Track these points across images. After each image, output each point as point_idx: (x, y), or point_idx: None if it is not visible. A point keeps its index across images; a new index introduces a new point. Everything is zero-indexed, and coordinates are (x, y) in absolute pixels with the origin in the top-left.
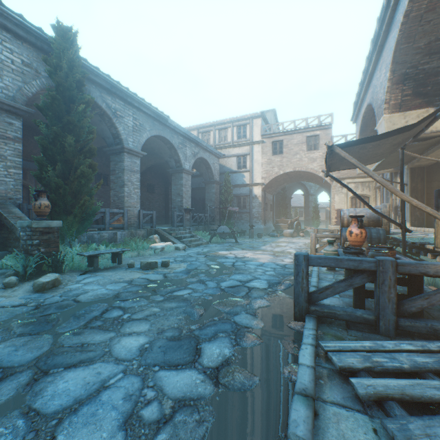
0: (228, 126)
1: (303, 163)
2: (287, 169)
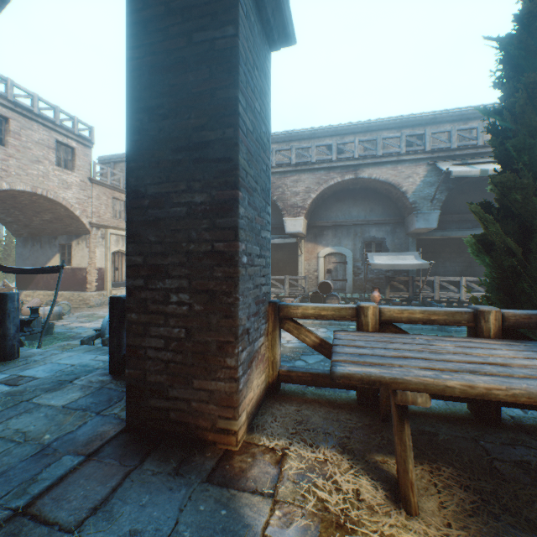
0: None
1: (52, 185)
2: (21, 184)
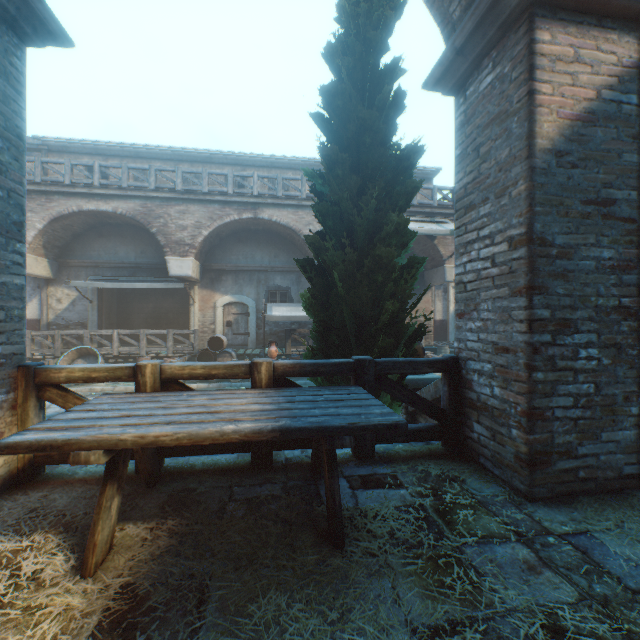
0: None
1: None
2: None
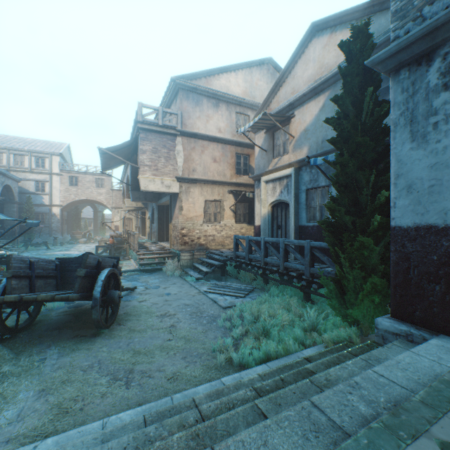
0: (26, 154)
1: (94, 195)
2: (82, 197)
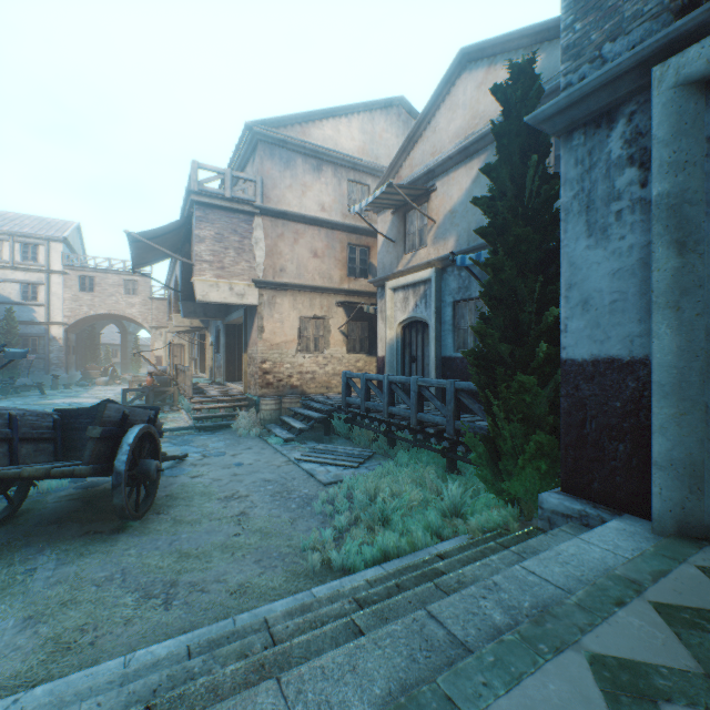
0: (6, 239)
1: (121, 307)
2: (102, 310)
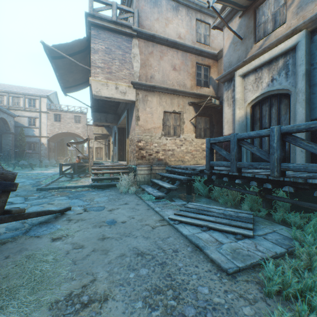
0: (21, 97)
1: (73, 129)
2: (64, 130)
